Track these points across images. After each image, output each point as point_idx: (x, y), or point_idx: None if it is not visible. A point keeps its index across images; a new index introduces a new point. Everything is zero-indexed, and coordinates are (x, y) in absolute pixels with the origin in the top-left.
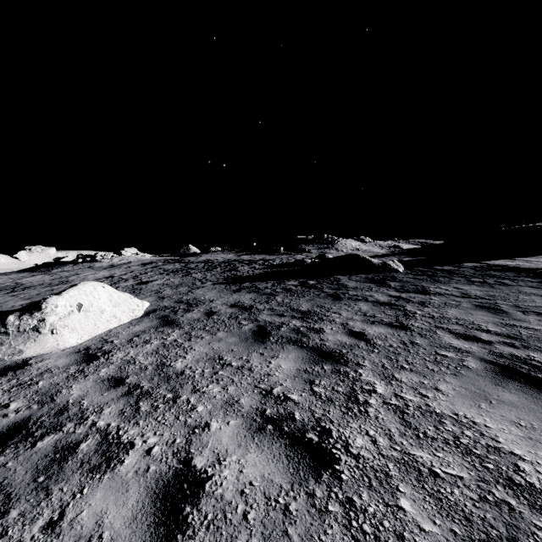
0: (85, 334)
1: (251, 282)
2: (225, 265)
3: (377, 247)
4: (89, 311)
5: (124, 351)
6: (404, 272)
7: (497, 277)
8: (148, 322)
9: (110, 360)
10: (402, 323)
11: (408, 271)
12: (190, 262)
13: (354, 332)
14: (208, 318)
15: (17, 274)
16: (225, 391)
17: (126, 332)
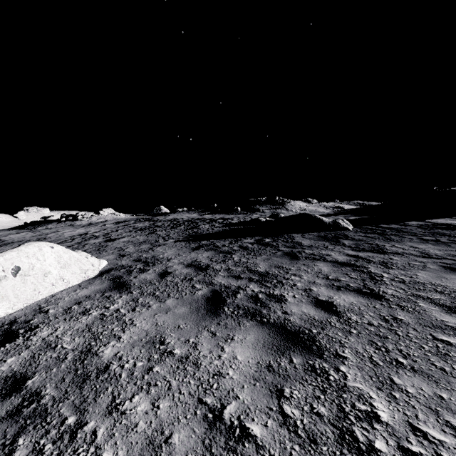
0: (18, 302)
1: (209, 239)
2: (188, 223)
3: (322, 208)
4: (28, 274)
5: (52, 327)
6: (354, 230)
7: (448, 235)
8: (98, 284)
9: (28, 341)
10: (373, 290)
11: (357, 229)
12: (159, 221)
13: (320, 301)
14: (161, 280)
15: (6, 231)
16: (154, 412)
17: (69, 297)
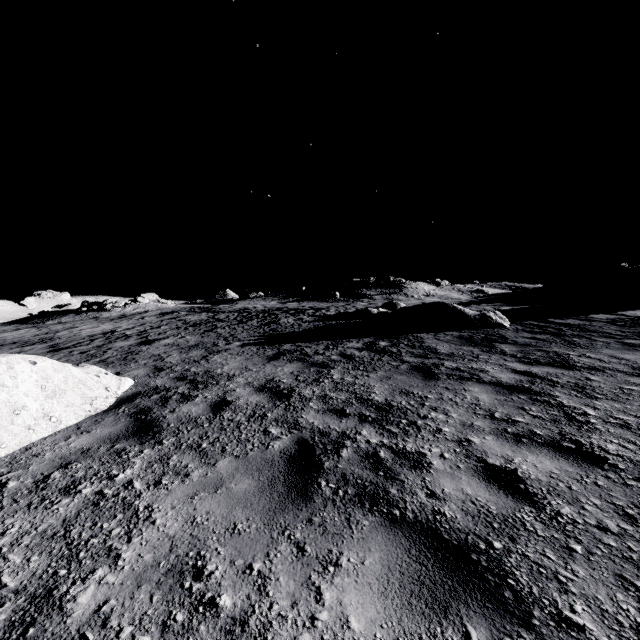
0: None
1: (295, 342)
2: (264, 316)
3: (456, 292)
4: None
5: None
6: (512, 328)
7: None
8: (109, 424)
9: None
10: (580, 444)
11: (518, 326)
12: (221, 312)
13: (492, 468)
14: (214, 418)
15: (0, 327)
16: None
17: (53, 453)
